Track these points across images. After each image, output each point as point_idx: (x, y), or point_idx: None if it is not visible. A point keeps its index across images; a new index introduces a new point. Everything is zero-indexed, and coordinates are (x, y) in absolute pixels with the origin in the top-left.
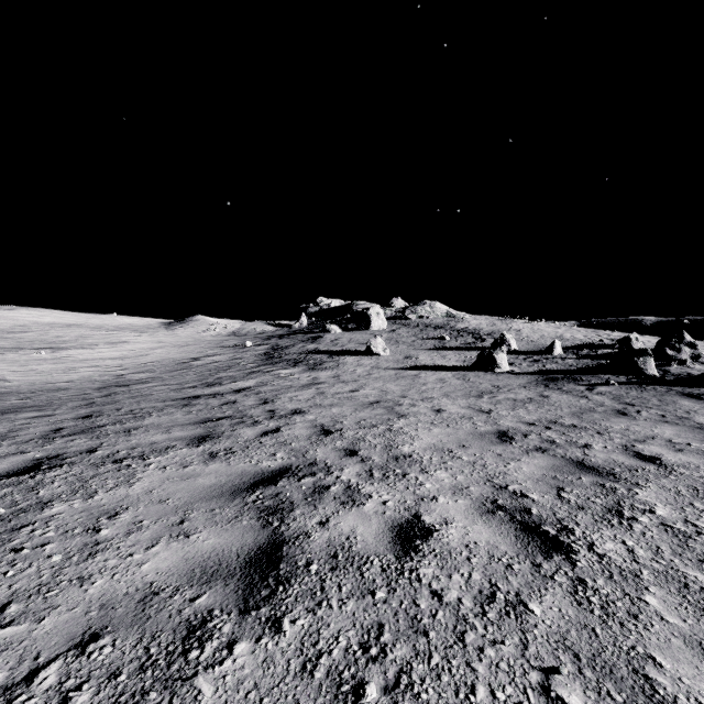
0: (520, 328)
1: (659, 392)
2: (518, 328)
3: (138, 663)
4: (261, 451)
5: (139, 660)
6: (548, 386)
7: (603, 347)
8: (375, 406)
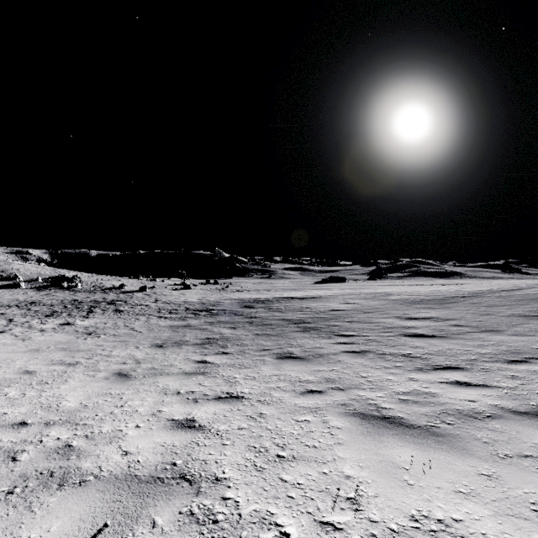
0: (19, 268)
1: (64, 290)
2: (17, 268)
3: (27, 301)
4: (2, 300)
5: (27, 301)
6: (40, 291)
7: (56, 278)
8: (2, 297)
